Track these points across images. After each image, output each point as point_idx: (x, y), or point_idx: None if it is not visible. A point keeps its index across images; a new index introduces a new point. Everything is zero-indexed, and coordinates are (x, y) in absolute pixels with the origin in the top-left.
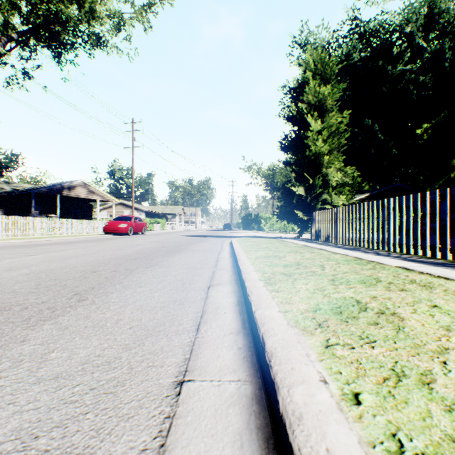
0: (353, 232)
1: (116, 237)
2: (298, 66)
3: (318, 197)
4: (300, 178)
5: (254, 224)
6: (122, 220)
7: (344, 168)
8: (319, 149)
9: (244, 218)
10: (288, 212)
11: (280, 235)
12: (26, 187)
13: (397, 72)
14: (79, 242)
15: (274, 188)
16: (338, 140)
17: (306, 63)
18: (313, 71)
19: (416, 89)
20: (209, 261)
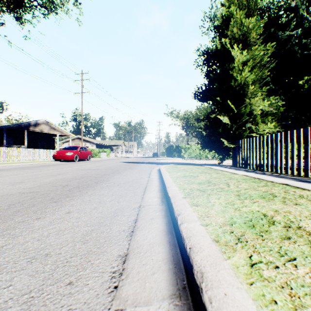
0: (308, 161)
1: (61, 163)
2: (221, 6)
3: (241, 126)
4: (222, 109)
5: (175, 153)
6: (70, 149)
7: (268, 98)
8: (244, 80)
9: (167, 148)
10: (212, 141)
11: (199, 162)
12: (3, 125)
13: (284, 37)
14: (8, 170)
15: (198, 119)
16: (263, 70)
17: (228, 2)
18: (237, 6)
19: (299, 50)
20: (115, 230)
